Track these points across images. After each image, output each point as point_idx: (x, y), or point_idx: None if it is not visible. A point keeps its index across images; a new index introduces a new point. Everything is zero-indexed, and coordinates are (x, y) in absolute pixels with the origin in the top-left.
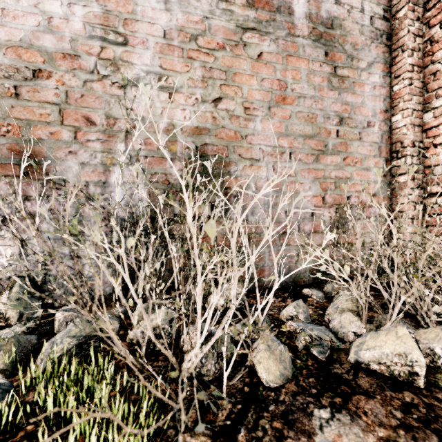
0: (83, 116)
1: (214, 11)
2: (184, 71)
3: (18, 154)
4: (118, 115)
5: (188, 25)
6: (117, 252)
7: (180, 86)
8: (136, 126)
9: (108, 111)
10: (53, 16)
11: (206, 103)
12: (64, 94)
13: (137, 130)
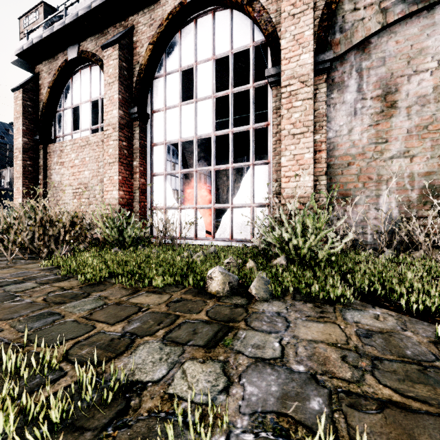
0: (367, 177)
1: (439, 109)
2: (419, 145)
3: (342, 195)
4: (383, 174)
5: (422, 122)
6: (396, 230)
7: (416, 153)
8: (391, 177)
9: (378, 173)
10: (355, 140)
11: (433, 159)
12: (359, 170)
13: (393, 179)
